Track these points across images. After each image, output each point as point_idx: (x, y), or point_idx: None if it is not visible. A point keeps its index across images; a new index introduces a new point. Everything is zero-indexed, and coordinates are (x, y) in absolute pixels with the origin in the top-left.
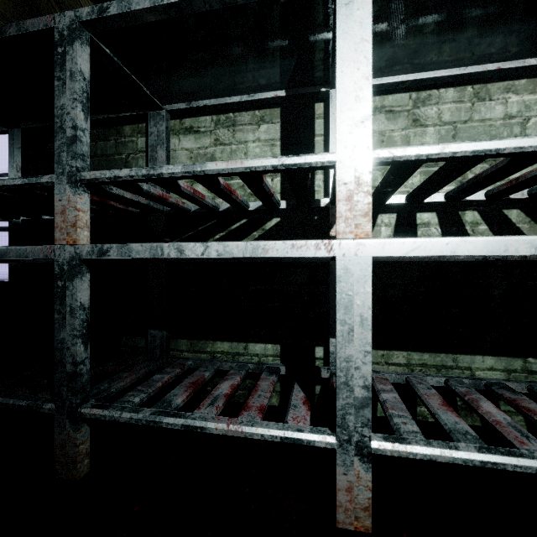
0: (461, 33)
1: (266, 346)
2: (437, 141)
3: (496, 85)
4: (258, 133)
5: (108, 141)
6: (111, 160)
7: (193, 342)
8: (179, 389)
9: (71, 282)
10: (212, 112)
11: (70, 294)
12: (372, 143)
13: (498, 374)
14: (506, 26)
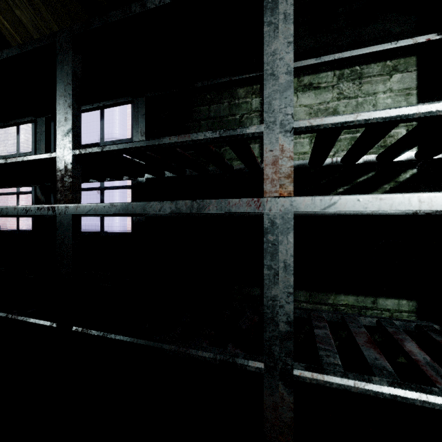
0: None
1: (399, 301)
2: None
3: None
4: (389, 84)
5: (221, 104)
6: (224, 121)
7: (312, 294)
8: (369, 351)
9: (285, 236)
10: (334, 66)
11: (284, 249)
12: None
13: None
14: None
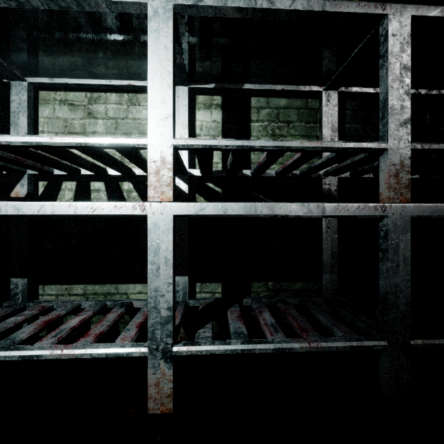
0: (75, 56)
1: None
2: (105, 130)
3: (143, 95)
4: None
5: None
6: None
7: None
8: None
9: None
10: None
11: None
12: (59, 126)
13: (144, 296)
14: (102, 57)
